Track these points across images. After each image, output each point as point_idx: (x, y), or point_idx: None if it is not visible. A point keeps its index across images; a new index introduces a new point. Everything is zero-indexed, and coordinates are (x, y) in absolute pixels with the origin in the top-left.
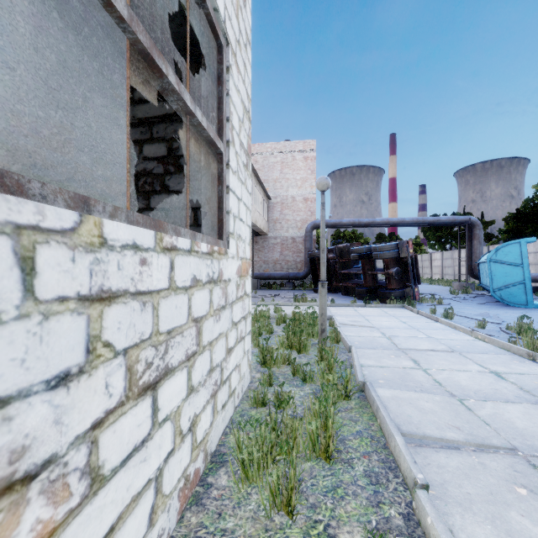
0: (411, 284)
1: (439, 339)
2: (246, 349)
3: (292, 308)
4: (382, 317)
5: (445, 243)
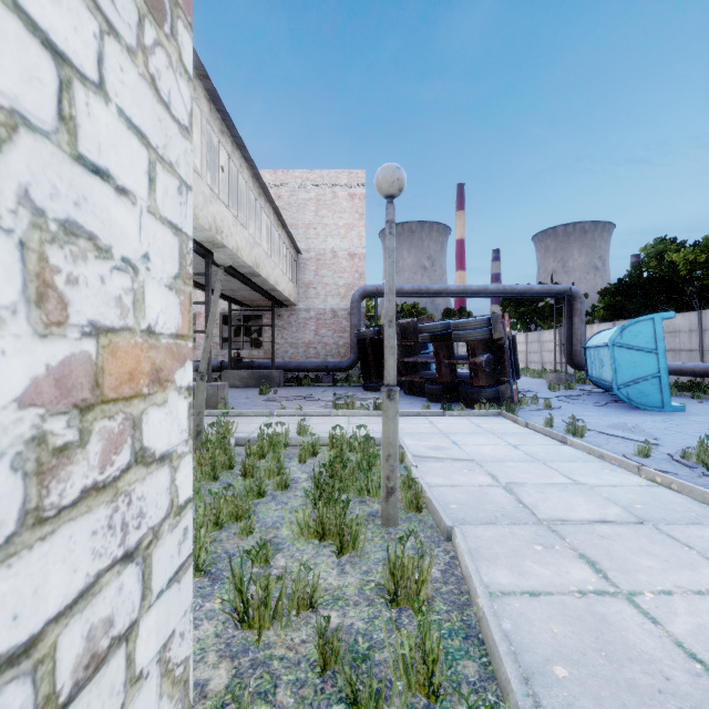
0: (509, 379)
1: (592, 485)
2: (152, 651)
3: (330, 420)
4: (476, 436)
5: (528, 322)
